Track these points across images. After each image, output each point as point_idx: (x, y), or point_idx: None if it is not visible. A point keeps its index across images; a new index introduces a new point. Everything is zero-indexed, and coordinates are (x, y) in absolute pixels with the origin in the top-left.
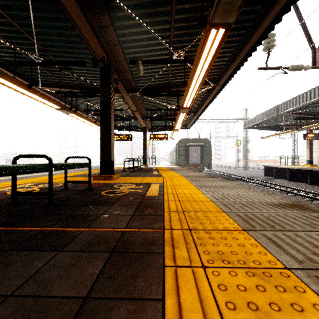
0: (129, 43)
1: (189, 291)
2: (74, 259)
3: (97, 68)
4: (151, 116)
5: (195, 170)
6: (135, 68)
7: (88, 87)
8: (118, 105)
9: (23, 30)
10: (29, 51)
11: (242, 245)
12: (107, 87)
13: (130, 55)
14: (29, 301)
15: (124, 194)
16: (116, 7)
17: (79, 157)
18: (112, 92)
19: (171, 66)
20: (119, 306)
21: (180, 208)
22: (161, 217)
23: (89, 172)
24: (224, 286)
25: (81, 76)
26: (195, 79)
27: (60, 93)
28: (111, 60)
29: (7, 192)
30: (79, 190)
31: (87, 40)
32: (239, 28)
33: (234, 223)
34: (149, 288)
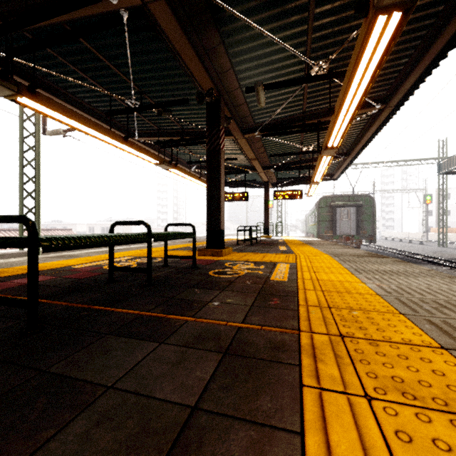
0: (245, 63)
1: (344, 430)
2: (178, 356)
3: (203, 105)
4: (276, 165)
5: (346, 244)
6: (254, 97)
7: (192, 132)
8: (230, 152)
9: (119, 71)
10: (125, 95)
11: (440, 373)
12: (215, 130)
13: (247, 80)
14: (130, 398)
15: (239, 276)
16: (228, 17)
17: (181, 225)
18: (223, 136)
19: (307, 86)
20: (238, 429)
21: (323, 302)
22: (294, 313)
23: (193, 244)
24: (407, 435)
25: (183, 118)
26: (347, 100)
27: (158, 144)
28: (221, 92)
29: (103, 266)
30: (181, 268)
31: (191, 69)
32: (431, 3)
33: (423, 333)
34: (279, 413)
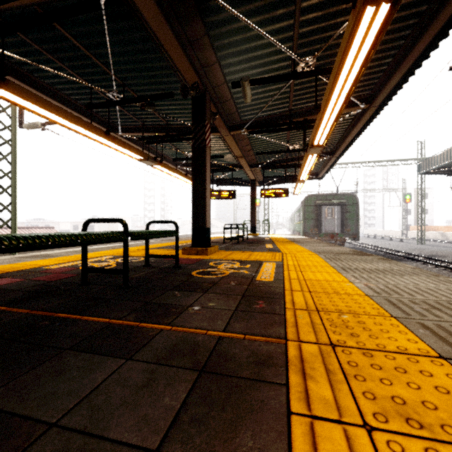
0: (231, 57)
1: None
2: (146, 376)
3: (189, 100)
4: (263, 163)
5: (330, 242)
6: (240, 93)
7: (177, 128)
8: (217, 150)
9: (99, 61)
10: (106, 88)
11: (444, 390)
12: (201, 125)
13: (233, 75)
14: (75, 440)
15: (224, 276)
16: (212, 7)
17: (163, 222)
18: (208, 131)
19: (293, 83)
20: None
21: (311, 304)
22: (281, 317)
23: (176, 242)
24: None
25: (169, 113)
26: (333, 97)
27: (143, 140)
28: (206, 86)
29: (80, 266)
30: (163, 268)
31: (174, 61)
32: (415, 2)
33: (418, 340)
34: None
